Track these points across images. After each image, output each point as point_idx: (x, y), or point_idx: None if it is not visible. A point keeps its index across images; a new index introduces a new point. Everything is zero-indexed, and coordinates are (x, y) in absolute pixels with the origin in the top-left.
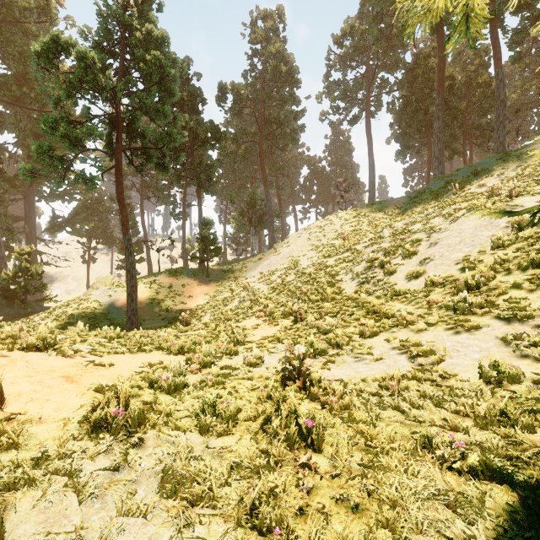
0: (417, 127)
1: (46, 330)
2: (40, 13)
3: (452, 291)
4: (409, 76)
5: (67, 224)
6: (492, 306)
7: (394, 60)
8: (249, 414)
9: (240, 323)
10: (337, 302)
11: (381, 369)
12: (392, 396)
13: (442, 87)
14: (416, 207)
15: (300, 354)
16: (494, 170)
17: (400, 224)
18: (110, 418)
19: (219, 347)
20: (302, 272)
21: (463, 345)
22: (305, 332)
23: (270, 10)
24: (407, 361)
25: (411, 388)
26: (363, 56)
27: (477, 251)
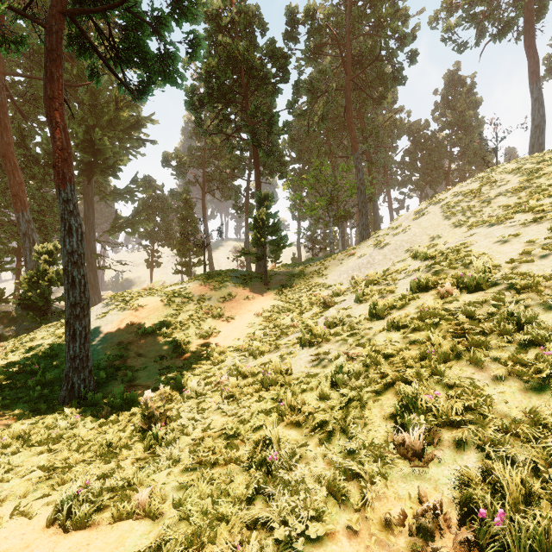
0: None
1: None
2: None
3: None
4: None
5: (127, 224)
6: None
7: None
8: None
9: (316, 549)
10: None
11: None
12: None
13: None
14: None
15: None
16: None
17: None
18: None
19: None
20: (519, 271)
21: None
22: None
23: None
24: None
25: None
26: None
27: None
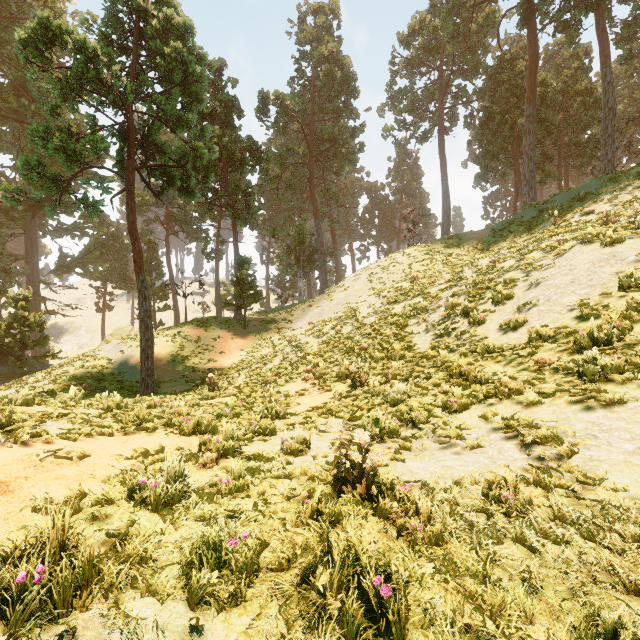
0: (501, 145)
1: (18, 399)
2: (42, 7)
3: (571, 347)
4: (492, 82)
5: (77, 264)
6: (636, 370)
7: (473, 64)
8: (279, 555)
9: (282, 387)
10: (407, 361)
11: (481, 463)
12: (508, 514)
13: (534, 94)
14: (503, 242)
15: (362, 444)
16: (604, 194)
17: (485, 262)
18: (15, 588)
19: (250, 423)
20: (361, 321)
21: (602, 428)
22: (366, 402)
23: (322, 4)
24: (519, 451)
25: (534, 500)
26: (435, 59)
27: (598, 294)
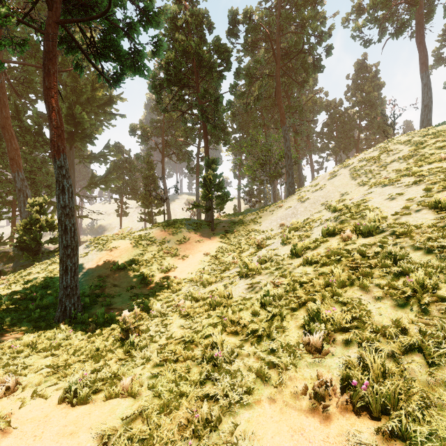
0: None
1: None
2: None
3: None
4: None
5: (101, 181)
6: None
7: None
8: None
9: (247, 411)
10: None
11: None
12: None
13: None
14: None
15: None
16: None
17: None
18: None
19: None
20: (399, 221)
21: None
22: None
23: None
24: None
25: None
26: None
27: None
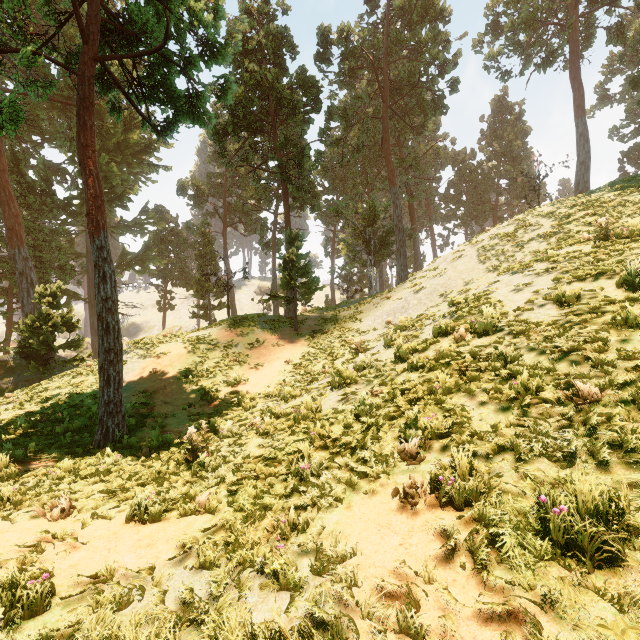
0: None
1: None
2: None
3: None
4: None
5: (136, 261)
6: None
7: None
8: None
9: (336, 515)
10: None
11: None
12: None
13: None
14: None
15: None
16: None
17: None
18: None
19: None
20: (519, 318)
21: None
22: None
23: None
24: None
25: None
26: None
27: None
